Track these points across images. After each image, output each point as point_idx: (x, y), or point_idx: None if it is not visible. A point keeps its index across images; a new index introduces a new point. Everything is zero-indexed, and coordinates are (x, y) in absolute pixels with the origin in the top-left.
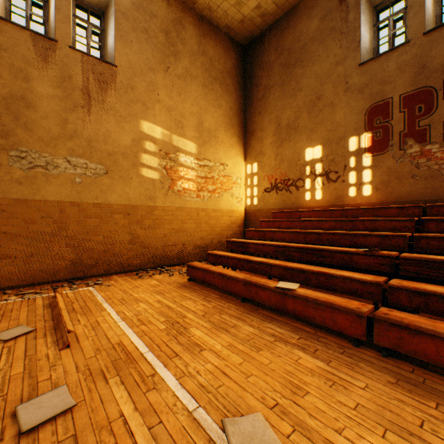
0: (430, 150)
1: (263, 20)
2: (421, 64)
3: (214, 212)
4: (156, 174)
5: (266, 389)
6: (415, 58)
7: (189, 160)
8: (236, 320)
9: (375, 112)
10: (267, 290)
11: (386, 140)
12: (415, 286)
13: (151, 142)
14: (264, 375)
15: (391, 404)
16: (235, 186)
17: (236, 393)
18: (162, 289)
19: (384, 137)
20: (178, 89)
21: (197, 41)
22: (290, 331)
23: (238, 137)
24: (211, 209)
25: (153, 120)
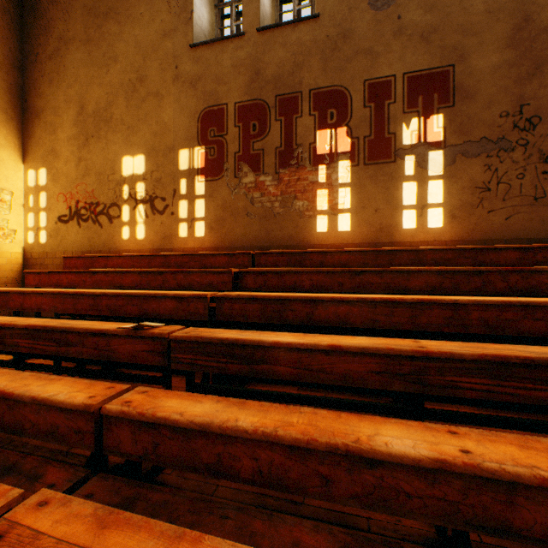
0: (264, 182)
1: None
2: (256, 68)
3: None
4: None
5: None
6: (250, 59)
7: None
8: None
9: (210, 119)
10: None
11: (221, 161)
12: (148, 406)
13: None
14: None
15: None
16: None
17: None
18: None
19: (220, 156)
20: None
21: None
22: None
23: (4, 113)
24: None
25: None
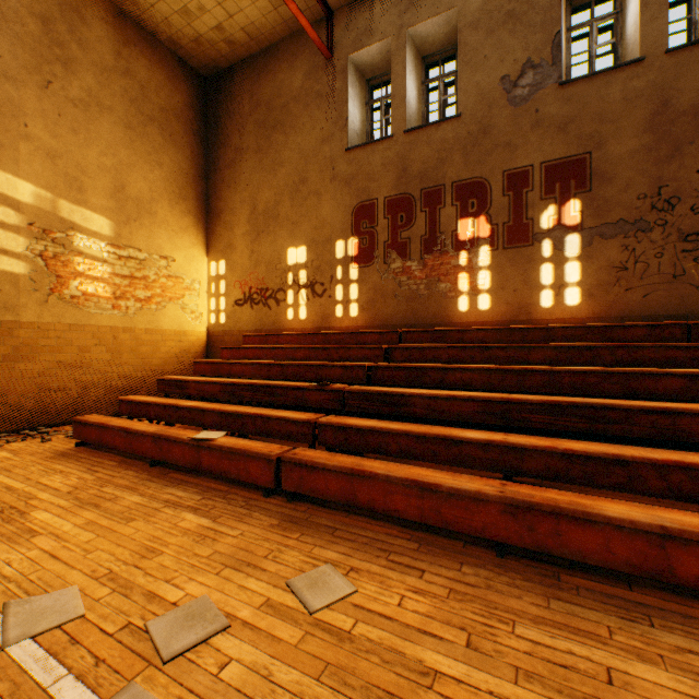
0: (410, 267)
1: (231, 49)
2: (403, 166)
3: (149, 334)
4: (21, 265)
5: (106, 561)
6: (398, 158)
7: (96, 246)
8: (123, 490)
9: (362, 213)
10: (182, 444)
11: (372, 250)
12: (341, 421)
13: (9, 208)
14: (116, 547)
15: (254, 544)
16: (190, 294)
17: (58, 574)
18: (14, 464)
19: (371, 245)
20: (73, 124)
21: (114, 51)
22: (196, 493)
23: (195, 218)
24: (144, 330)
25: (14, 169)
